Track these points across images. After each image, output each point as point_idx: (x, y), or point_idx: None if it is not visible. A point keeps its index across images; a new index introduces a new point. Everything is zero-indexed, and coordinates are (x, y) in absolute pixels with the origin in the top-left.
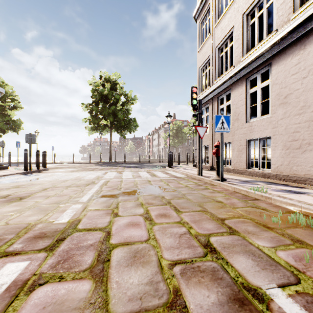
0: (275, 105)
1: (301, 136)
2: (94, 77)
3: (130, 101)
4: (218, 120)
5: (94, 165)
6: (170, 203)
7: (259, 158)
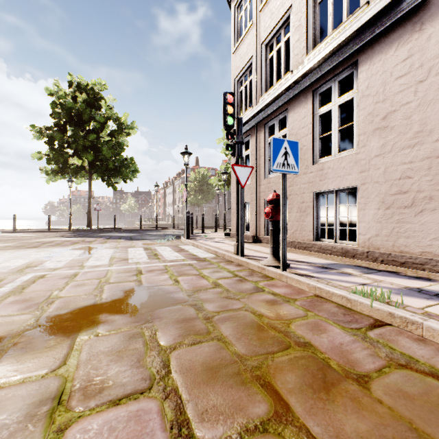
0: (366, 133)
1: (415, 184)
2: (58, 81)
3: (125, 130)
4: (279, 147)
5: (52, 235)
6: (168, 372)
7: (335, 224)
